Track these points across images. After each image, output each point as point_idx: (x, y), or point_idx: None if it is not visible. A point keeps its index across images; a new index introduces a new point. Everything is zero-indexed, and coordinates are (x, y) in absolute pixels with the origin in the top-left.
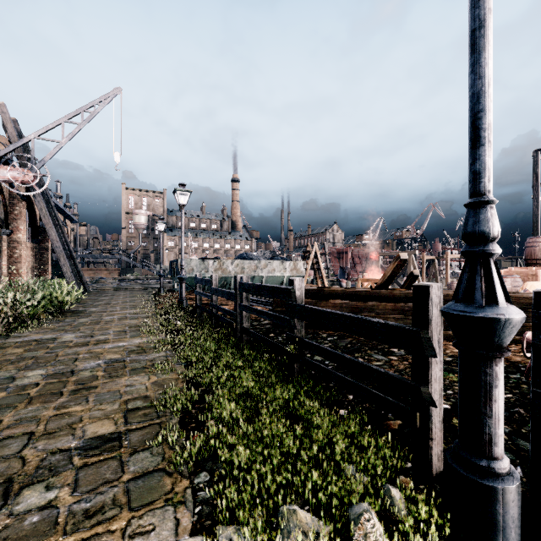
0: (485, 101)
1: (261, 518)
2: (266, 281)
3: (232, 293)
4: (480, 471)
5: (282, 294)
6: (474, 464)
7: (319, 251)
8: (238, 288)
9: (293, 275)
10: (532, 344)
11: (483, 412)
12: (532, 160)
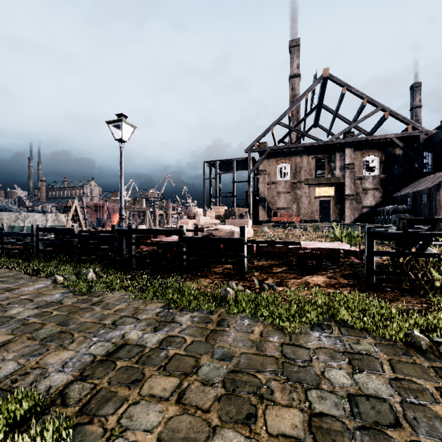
0: (122, 190)
1: (73, 275)
2: (27, 230)
3: (29, 233)
4: (120, 257)
5: (68, 230)
6: (119, 256)
7: (78, 206)
8: (36, 230)
9: (55, 225)
10: (128, 234)
11: (121, 247)
12: (203, 166)
